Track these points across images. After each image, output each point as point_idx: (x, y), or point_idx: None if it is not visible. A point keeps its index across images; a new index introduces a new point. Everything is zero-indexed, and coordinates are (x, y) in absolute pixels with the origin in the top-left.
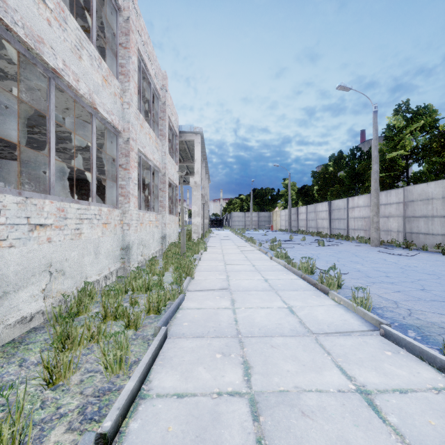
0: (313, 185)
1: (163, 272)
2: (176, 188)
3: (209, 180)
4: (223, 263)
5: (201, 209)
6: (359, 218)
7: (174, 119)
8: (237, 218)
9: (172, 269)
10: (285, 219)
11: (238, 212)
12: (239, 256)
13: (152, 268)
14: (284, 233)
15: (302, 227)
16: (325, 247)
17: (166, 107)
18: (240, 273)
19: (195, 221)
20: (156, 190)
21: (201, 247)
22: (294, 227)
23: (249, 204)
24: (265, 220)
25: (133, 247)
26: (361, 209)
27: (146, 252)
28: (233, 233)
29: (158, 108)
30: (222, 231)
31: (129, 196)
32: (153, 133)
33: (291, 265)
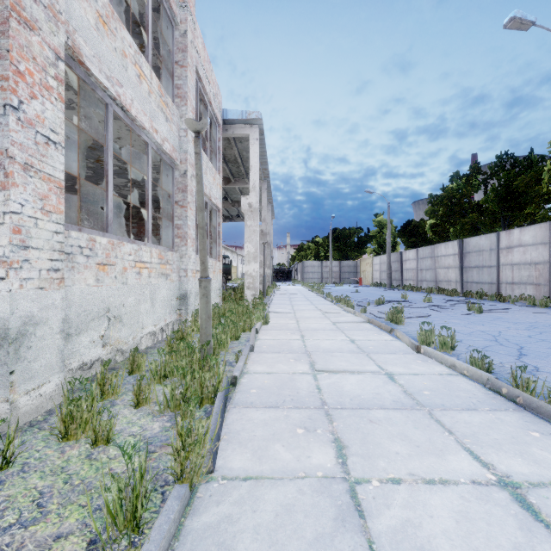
0: (422, 220)
1: (110, 430)
2: (217, 213)
3: (273, 214)
4: (307, 362)
5: (261, 253)
6: (524, 265)
7: (211, 91)
8: (311, 269)
9: (167, 391)
10: (380, 269)
11: (313, 260)
12: (336, 337)
13: (79, 407)
14: (382, 289)
15: (409, 280)
16: (487, 316)
17: (189, 43)
18: (376, 423)
19: (249, 269)
20: (168, 204)
21: (257, 317)
22: (395, 280)
23: (328, 249)
24: (349, 270)
25: (32, 335)
26: (529, 249)
27: (124, 334)
28: (308, 290)
29: (173, 43)
30: (291, 286)
31: (7, 166)
32: (151, 73)
33: (520, 389)
